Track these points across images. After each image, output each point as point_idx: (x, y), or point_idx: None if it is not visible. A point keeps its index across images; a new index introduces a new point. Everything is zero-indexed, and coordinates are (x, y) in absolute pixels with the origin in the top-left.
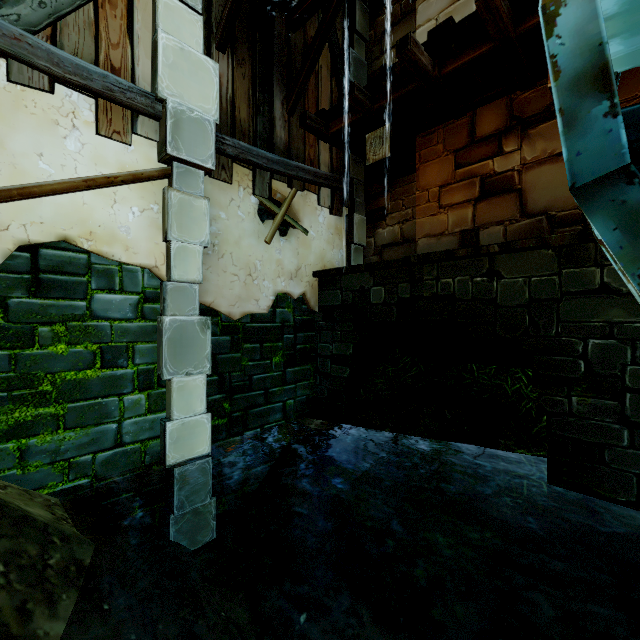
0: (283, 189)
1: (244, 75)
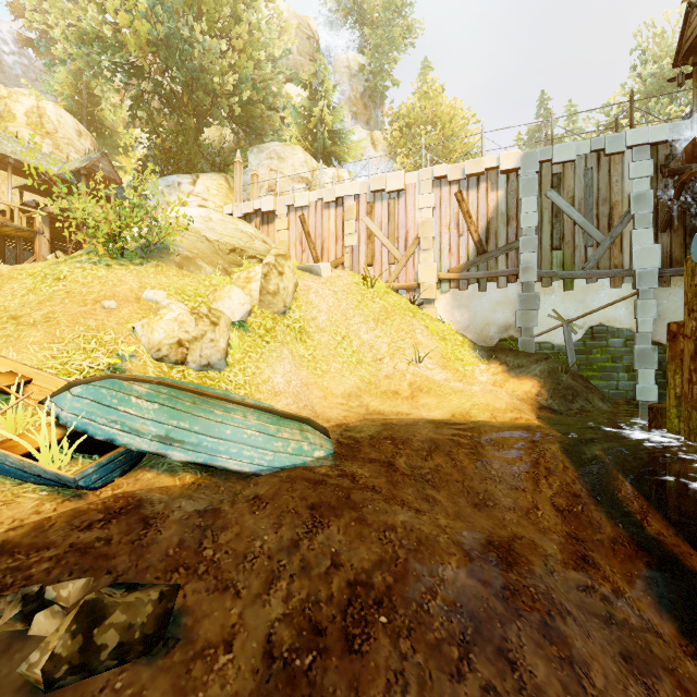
0: None
1: (677, 235)
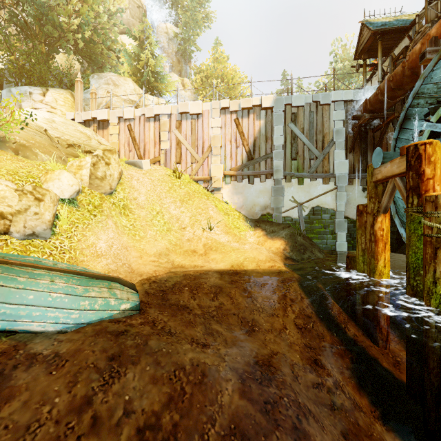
0: None
1: (357, 155)
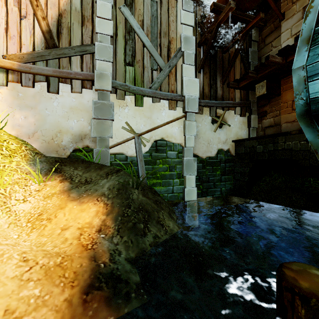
0: (220, 111)
1: (206, 77)
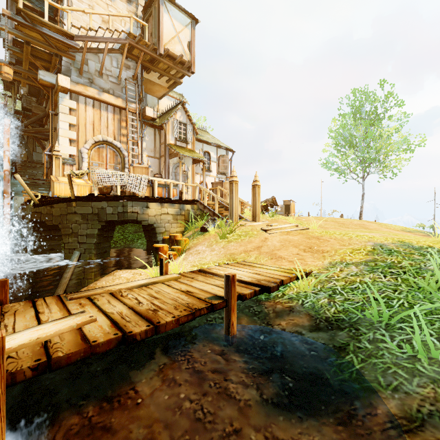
0: None
1: None
